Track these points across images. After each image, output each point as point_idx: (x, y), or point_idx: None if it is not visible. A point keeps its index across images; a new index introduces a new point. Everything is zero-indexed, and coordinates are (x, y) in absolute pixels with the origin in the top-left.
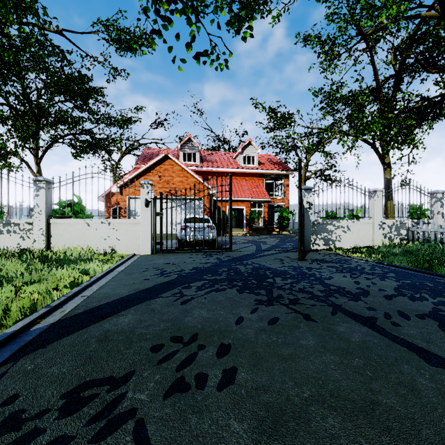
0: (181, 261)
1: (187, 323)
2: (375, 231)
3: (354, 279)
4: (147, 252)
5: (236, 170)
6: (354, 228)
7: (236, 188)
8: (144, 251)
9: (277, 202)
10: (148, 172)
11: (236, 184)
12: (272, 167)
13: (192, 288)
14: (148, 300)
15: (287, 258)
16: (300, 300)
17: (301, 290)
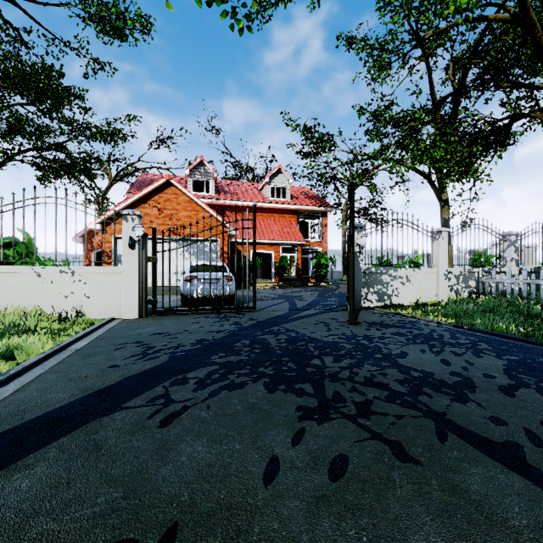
0: (180, 328)
1: (160, 487)
2: (440, 282)
3: (439, 356)
4: (132, 315)
5: (262, 204)
6: (414, 279)
7: (262, 227)
8: (127, 313)
9: (313, 246)
10: (143, 203)
11: (262, 223)
12: (307, 202)
13: (188, 383)
14: (99, 416)
15: (333, 321)
16: (374, 405)
17: (369, 382)
